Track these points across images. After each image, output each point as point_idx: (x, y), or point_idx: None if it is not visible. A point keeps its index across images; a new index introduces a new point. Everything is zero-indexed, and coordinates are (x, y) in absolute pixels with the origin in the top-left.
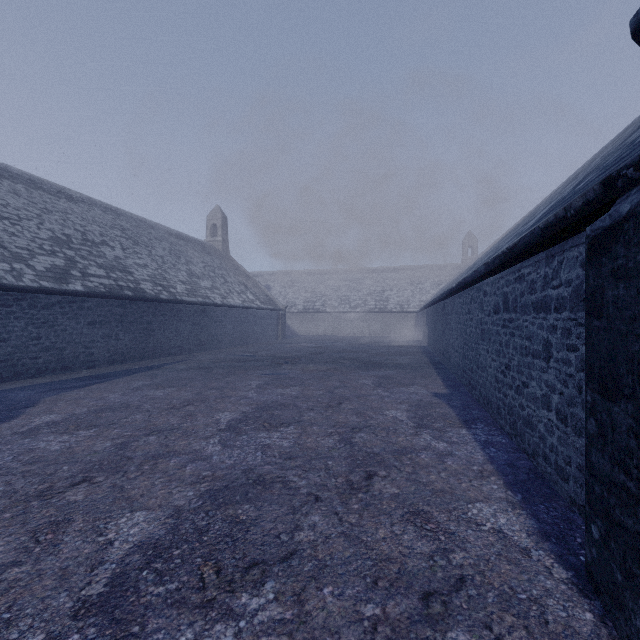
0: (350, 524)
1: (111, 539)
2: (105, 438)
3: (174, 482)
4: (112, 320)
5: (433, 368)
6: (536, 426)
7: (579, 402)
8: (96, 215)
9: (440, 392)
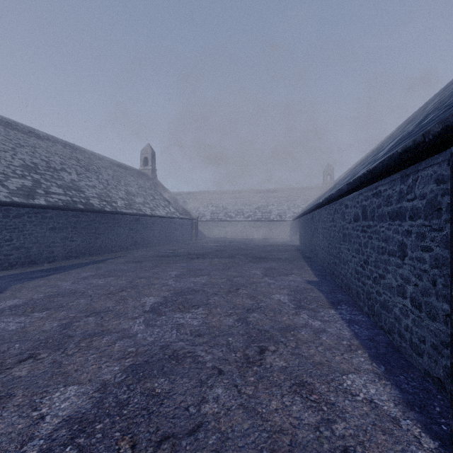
0: (247, 396)
1: (43, 414)
2: (53, 319)
3: (104, 358)
4: (68, 226)
5: (305, 261)
6: (392, 309)
7: (433, 293)
8: (58, 149)
9: (311, 280)
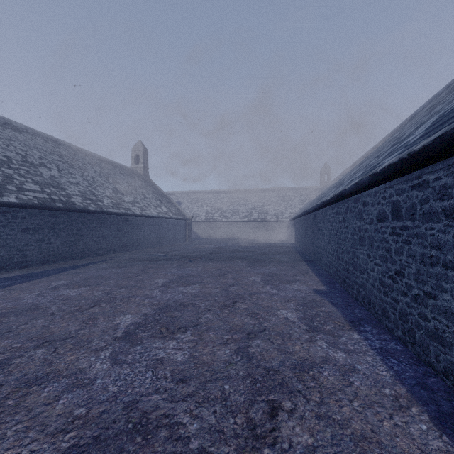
0: None
1: None
2: None
3: (32, 431)
4: (45, 227)
5: (307, 265)
6: (452, 344)
7: None
8: (38, 143)
9: (319, 289)
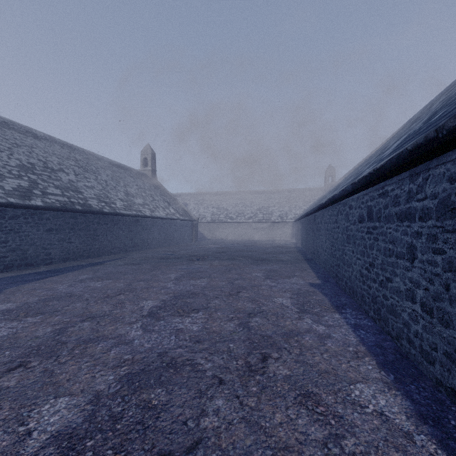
0: (250, 408)
1: (31, 429)
2: (47, 324)
3: (98, 366)
4: (66, 228)
5: (307, 263)
6: (400, 314)
7: (446, 298)
8: (55, 149)
9: (314, 282)
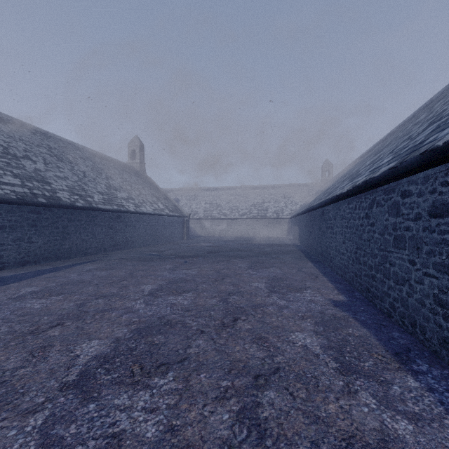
0: None
1: None
2: None
3: None
4: (24, 225)
5: (315, 267)
6: None
7: None
8: (24, 135)
9: (338, 299)
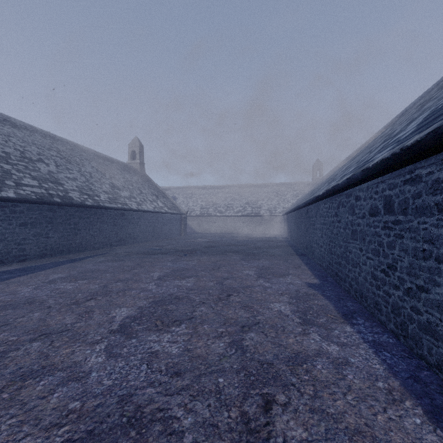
0: None
1: None
2: None
3: (26, 425)
4: (42, 222)
5: (300, 259)
6: None
7: None
8: (36, 139)
9: (312, 282)
